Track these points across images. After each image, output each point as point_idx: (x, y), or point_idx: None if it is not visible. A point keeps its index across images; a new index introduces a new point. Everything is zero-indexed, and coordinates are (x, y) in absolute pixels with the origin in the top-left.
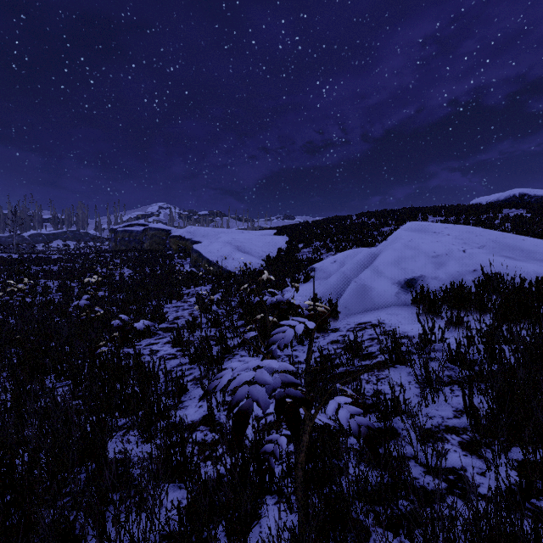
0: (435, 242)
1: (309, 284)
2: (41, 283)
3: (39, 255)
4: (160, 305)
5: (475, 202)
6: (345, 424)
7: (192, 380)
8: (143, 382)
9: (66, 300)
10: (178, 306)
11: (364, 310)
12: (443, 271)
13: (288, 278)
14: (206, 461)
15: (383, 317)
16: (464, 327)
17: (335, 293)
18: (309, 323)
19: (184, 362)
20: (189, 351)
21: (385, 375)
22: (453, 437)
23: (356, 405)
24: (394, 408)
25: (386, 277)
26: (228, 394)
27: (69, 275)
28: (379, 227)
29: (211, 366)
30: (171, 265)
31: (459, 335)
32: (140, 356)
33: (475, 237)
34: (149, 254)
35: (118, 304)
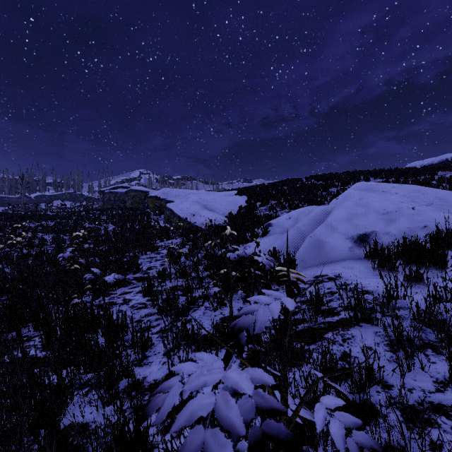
0: (384, 200)
1: (267, 238)
2: (39, 237)
3: (40, 213)
4: (136, 256)
5: (410, 166)
6: (342, 449)
7: (158, 332)
8: (109, 336)
9: (57, 251)
10: (152, 257)
11: (319, 263)
12: (394, 227)
13: (248, 233)
14: (166, 434)
15: (338, 271)
16: (424, 282)
17: (291, 247)
18: (286, 301)
19: (153, 312)
20: (158, 302)
21: (351, 335)
22: (443, 420)
23: (342, 399)
24: (369, 378)
25: (339, 233)
26: (192, 349)
27: (63, 229)
28: (327, 188)
29: (176, 320)
30: (148, 221)
31: (429, 295)
32: (109, 309)
33: (422, 195)
34: (131, 211)
35: (100, 255)
